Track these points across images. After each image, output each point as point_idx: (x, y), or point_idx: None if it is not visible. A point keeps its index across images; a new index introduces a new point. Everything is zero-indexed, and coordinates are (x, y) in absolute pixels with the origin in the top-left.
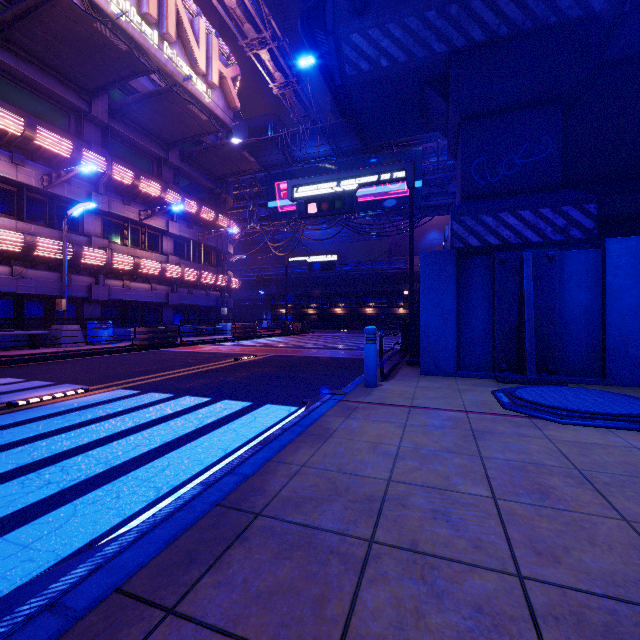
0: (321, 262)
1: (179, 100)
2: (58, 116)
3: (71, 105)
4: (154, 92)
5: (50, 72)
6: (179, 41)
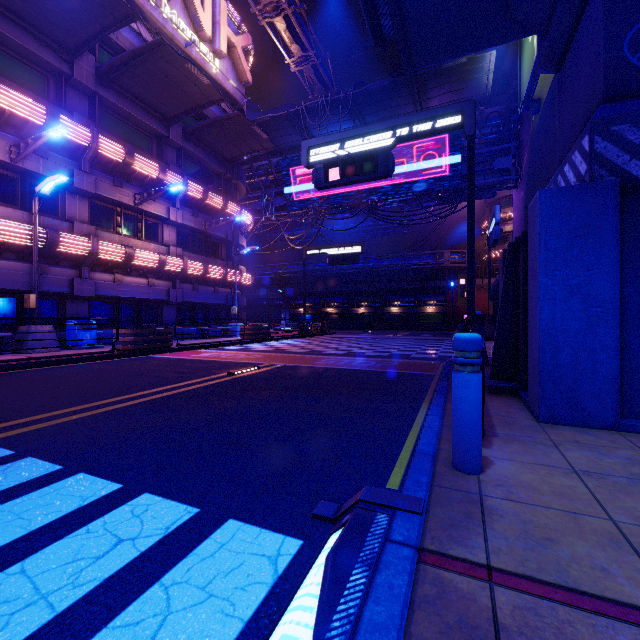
0: (343, 255)
1: (174, 57)
2: (34, 80)
3: (49, 66)
4: (144, 47)
5: (19, 22)
6: (181, 0)
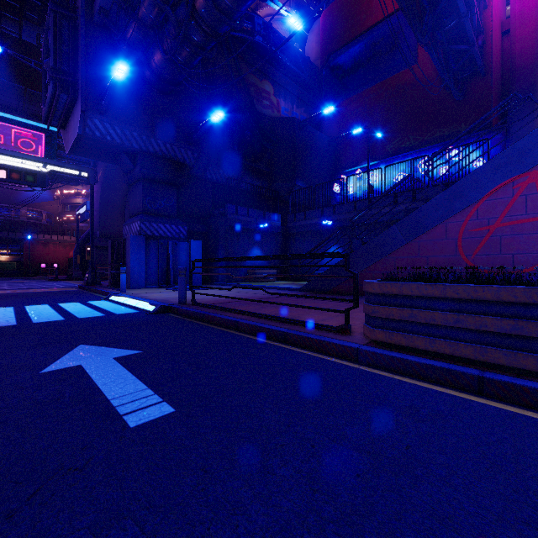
0: None
1: None
2: None
3: None
4: None
5: None
6: None
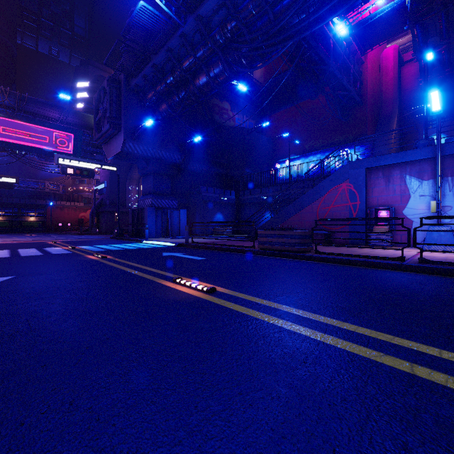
0: None
1: None
2: None
3: None
4: None
5: None
6: None
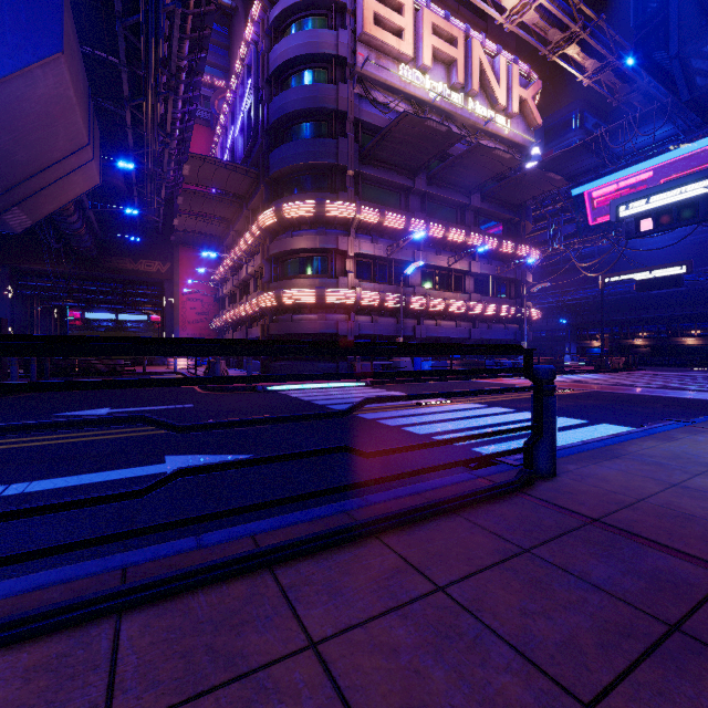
0: (657, 278)
1: (485, 150)
2: (394, 198)
3: (402, 187)
4: (464, 152)
5: (391, 168)
6: (480, 90)
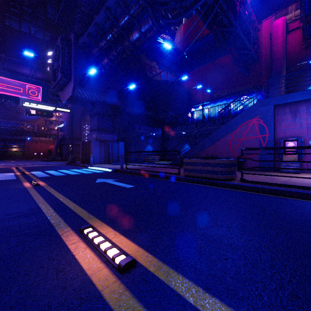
0: None
1: None
2: None
3: None
4: None
5: None
6: None
